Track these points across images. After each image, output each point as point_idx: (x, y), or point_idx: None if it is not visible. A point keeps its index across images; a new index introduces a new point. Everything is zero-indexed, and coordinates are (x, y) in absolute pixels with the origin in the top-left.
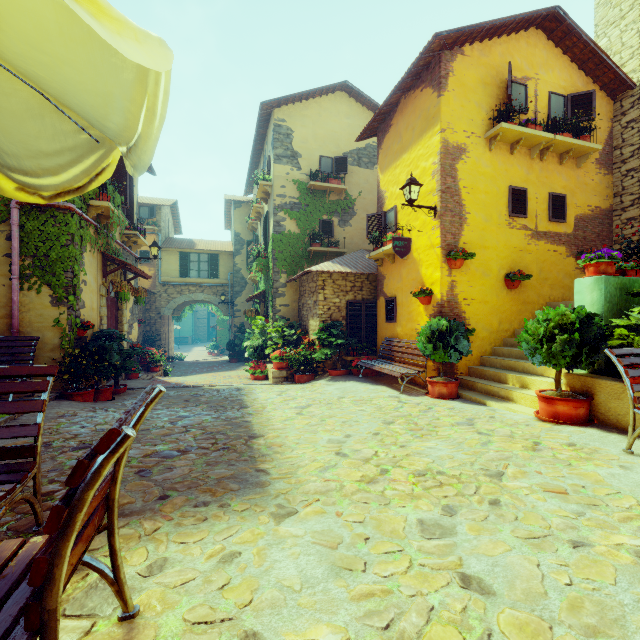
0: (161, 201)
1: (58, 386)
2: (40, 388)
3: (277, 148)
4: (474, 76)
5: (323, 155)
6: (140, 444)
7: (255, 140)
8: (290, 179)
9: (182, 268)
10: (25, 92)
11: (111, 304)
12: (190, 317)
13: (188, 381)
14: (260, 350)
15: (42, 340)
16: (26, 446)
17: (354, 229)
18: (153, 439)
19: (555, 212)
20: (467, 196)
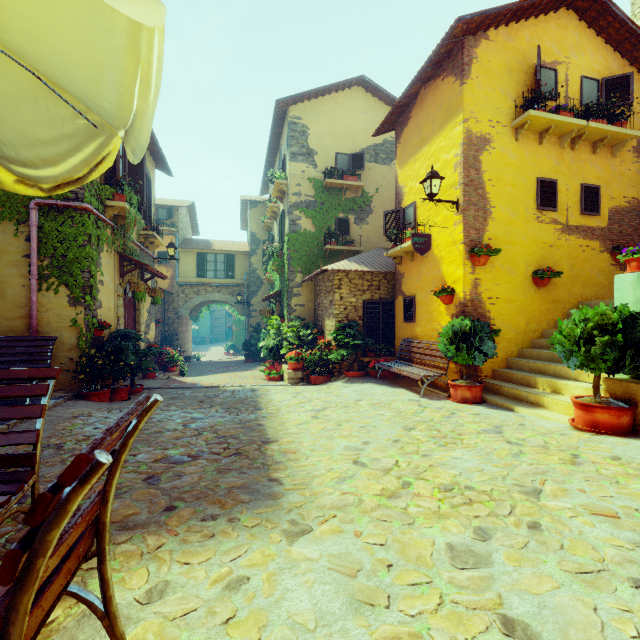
0: (179, 202)
1: (75, 386)
2: (39, 392)
3: (292, 146)
4: (499, 62)
5: (339, 152)
6: (151, 448)
7: (270, 139)
8: (306, 177)
9: (199, 268)
10: (16, 72)
11: (128, 304)
12: (208, 317)
13: (204, 381)
14: (275, 350)
15: (60, 340)
16: (24, 454)
17: (371, 227)
18: (164, 442)
19: (588, 205)
20: (492, 189)
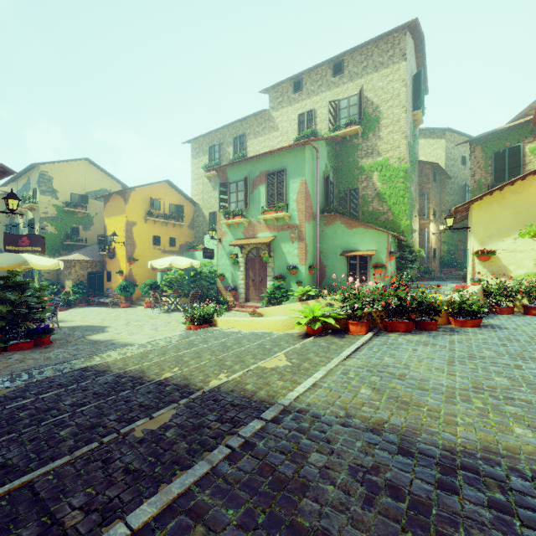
0: None
1: None
2: None
3: (42, 186)
4: (140, 198)
5: (73, 192)
6: None
7: (22, 171)
8: (51, 204)
9: None
10: None
11: None
12: None
13: None
14: None
15: None
16: None
17: (93, 232)
18: None
19: (172, 244)
20: (137, 239)
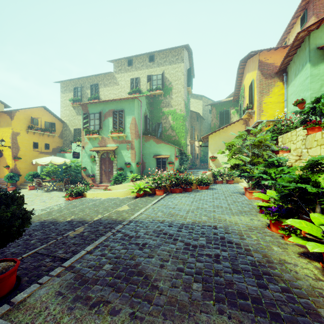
0: None
1: None
2: None
3: None
4: (22, 116)
5: None
6: None
7: None
8: None
9: None
10: None
11: None
12: None
13: None
14: None
15: None
16: None
17: None
18: None
19: (47, 147)
20: (20, 144)
